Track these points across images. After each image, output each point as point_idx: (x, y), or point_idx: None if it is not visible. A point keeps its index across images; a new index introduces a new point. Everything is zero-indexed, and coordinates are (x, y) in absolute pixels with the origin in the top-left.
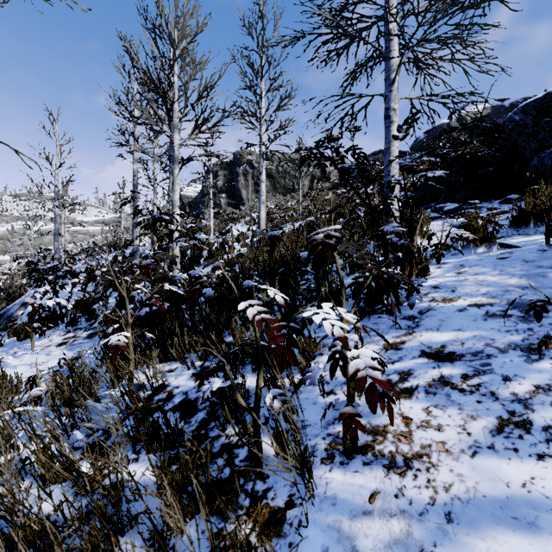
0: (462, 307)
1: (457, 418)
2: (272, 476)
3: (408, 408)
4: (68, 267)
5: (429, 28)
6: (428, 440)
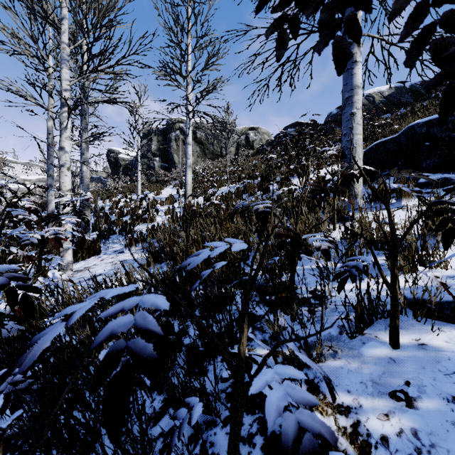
0: None
1: None
2: None
3: None
4: None
5: None
6: None
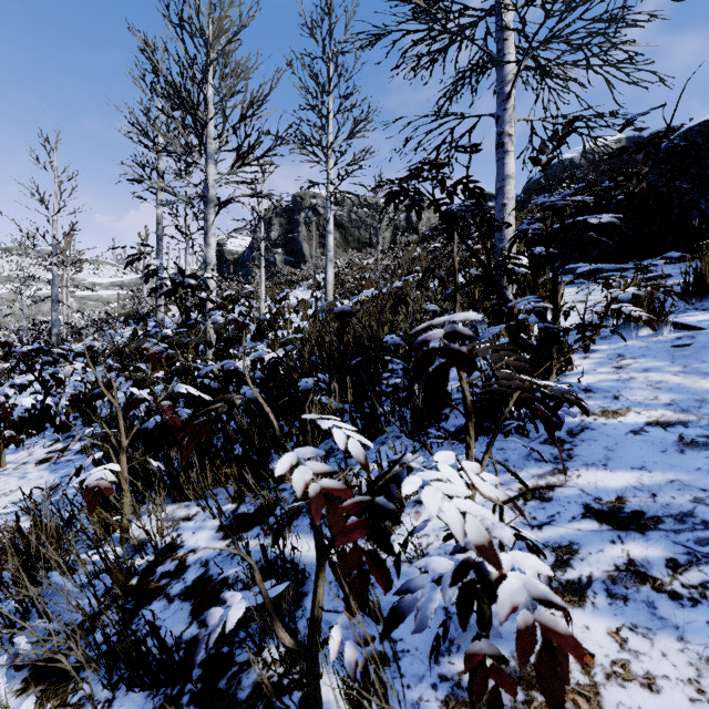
0: (637, 426)
1: (680, 662)
2: None
3: (581, 628)
4: (61, 349)
5: (557, 23)
6: None
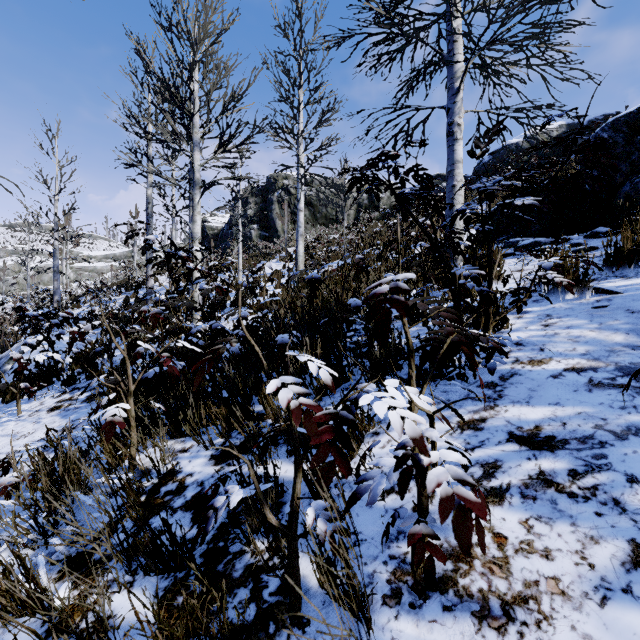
0: (557, 372)
1: (571, 539)
2: (314, 622)
3: (499, 519)
4: (66, 313)
5: (500, 27)
6: (533, 573)
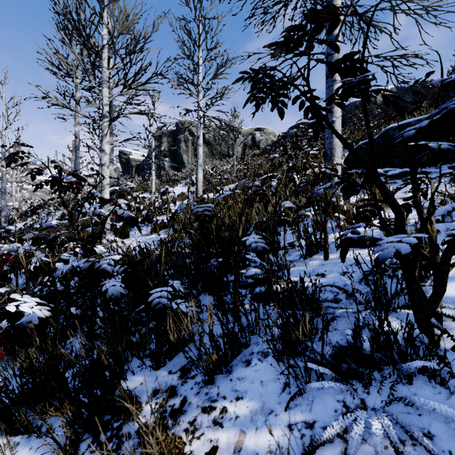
0: None
1: None
2: None
3: None
4: None
5: None
6: None
